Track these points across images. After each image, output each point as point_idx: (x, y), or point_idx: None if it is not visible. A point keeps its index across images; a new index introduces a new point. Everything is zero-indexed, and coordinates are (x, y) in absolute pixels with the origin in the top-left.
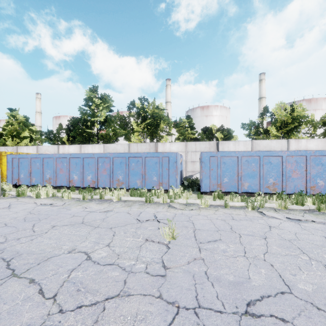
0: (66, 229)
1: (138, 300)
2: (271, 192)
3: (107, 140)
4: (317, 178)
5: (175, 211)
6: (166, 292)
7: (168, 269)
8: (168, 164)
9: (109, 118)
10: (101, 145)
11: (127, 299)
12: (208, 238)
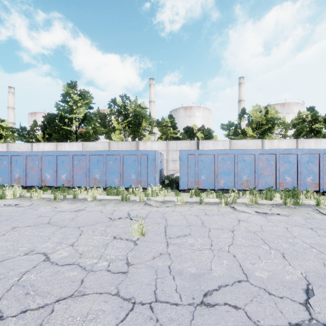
0: (28, 230)
1: (93, 299)
2: (244, 189)
3: (87, 139)
4: (285, 174)
5: (150, 209)
6: (124, 288)
7: (132, 266)
8: (146, 162)
9: (89, 116)
10: (79, 143)
11: (80, 299)
12: (178, 233)
